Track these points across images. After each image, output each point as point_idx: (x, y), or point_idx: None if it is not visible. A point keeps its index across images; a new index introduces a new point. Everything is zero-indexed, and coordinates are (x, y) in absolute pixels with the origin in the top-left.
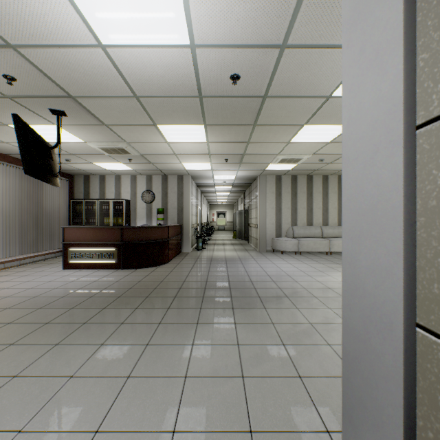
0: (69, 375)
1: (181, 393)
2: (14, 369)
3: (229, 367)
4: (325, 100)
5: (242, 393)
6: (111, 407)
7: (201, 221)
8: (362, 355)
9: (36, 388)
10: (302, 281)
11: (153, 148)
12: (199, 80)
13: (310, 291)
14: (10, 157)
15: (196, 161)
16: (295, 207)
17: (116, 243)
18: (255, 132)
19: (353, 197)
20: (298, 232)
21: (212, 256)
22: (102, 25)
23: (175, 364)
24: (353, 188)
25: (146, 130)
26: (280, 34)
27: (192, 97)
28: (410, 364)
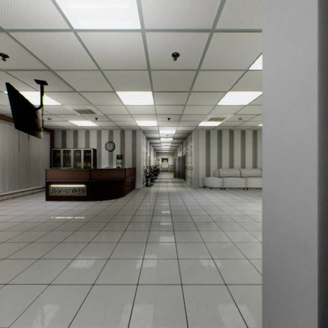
0: (47, 283)
1: (134, 297)
2: (5, 278)
3: (171, 277)
4: (244, 72)
5: (181, 297)
6: (79, 308)
7: (149, 164)
8: (280, 273)
9: (21, 293)
10: (226, 210)
11: (114, 110)
12: (148, 57)
13: (232, 218)
14: (6, 116)
15: (146, 119)
16: (220, 154)
17: (86, 181)
18: (190, 97)
19: (272, 144)
20: (222, 173)
21: (158, 191)
22: (73, 14)
23: (129, 274)
24: (272, 136)
25: (108, 96)
26: (210, 21)
27: (143, 70)
28: (324, 283)
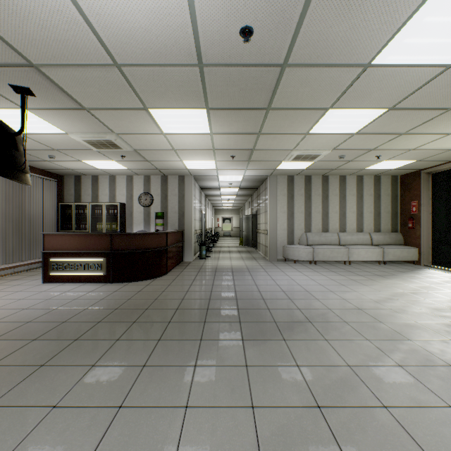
0: None
1: None
2: None
3: None
4: (361, 70)
5: None
6: None
7: (205, 226)
8: None
9: None
10: (325, 299)
11: (148, 142)
12: (197, 38)
13: (337, 314)
14: None
15: (198, 158)
16: (309, 212)
17: (105, 252)
18: (268, 119)
19: None
20: (312, 239)
21: (216, 266)
22: None
23: None
24: None
25: (136, 117)
26: None
27: (190, 66)
28: None
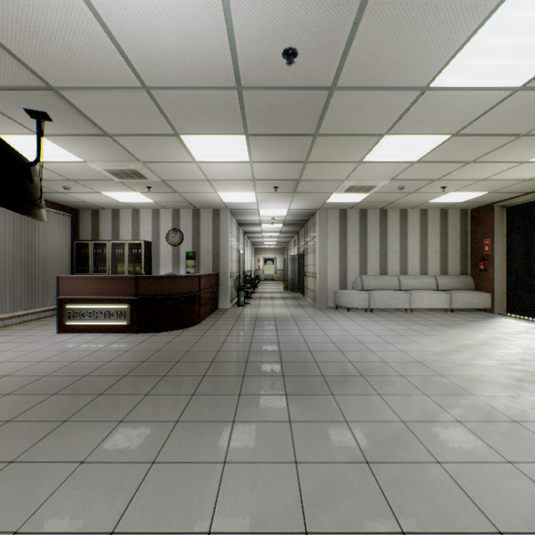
0: (11, 530)
1: None
2: None
3: (283, 511)
4: (419, 94)
5: None
6: None
7: (243, 268)
8: None
9: None
10: (380, 351)
11: (178, 171)
12: (236, 60)
13: (393, 367)
14: None
15: (236, 189)
16: (364, 251)
17: (128, 297)
18: (316, 146)
19: None
20: (368, 283)
21: (257, 315)
22: None
23: (194, 505)
24: None
25: (165, 144)
26: None
27: (228, 89)
28: None
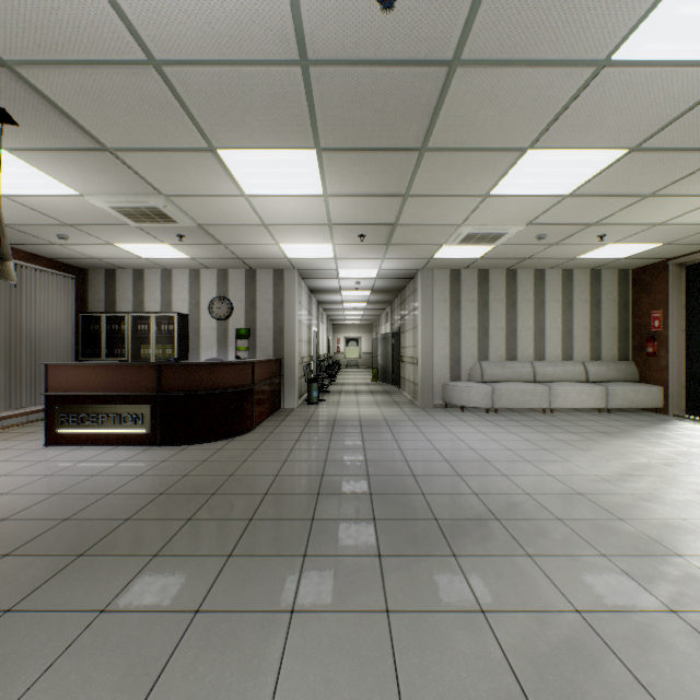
0: None
1: None
2: None
3: None
4: (591, 74)
5: None
6: None
7: (317, 351)
8: None
9: None
10: (518, 475)
11: (220, 211)
12: (297, 5)
13: (543, 503)
14: None
15: (305, 239)
16: (485, 328)
17: (148, 394)
18: (422, 169)
19: None
20: (490, 372)
21: (335, 417)
22: None
23: None
24: None
25: (196, 166)
26: None
27: (286, 65)
28: None
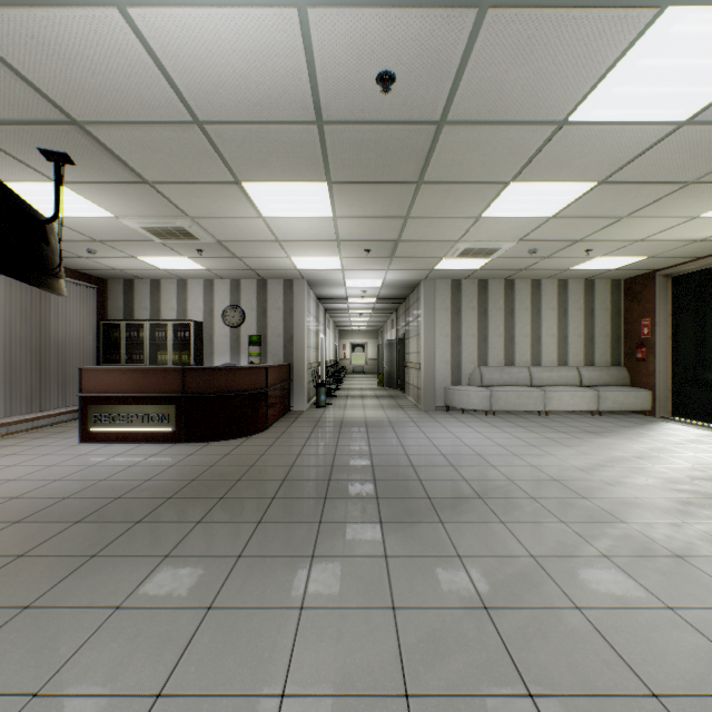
0: (29, 691)
1: None
2: None
3: (377, 668)
4: (554, 129)
5: None
6: None
7: (324, 357)
8: None
9: None
10: (505, 466)
11: (239, 230)
12: (315, 86)
13: (521, 487)
14: None
15: (314, 253)
16: (484, 335)
17: (173, 396)
18: (420, 197)
19: None
20: (489, 377)
21: (342, 419)
22: None
23: (262, 660)
24: None
25: (222, 194)
26: None
27: (305, 123)
28: None
